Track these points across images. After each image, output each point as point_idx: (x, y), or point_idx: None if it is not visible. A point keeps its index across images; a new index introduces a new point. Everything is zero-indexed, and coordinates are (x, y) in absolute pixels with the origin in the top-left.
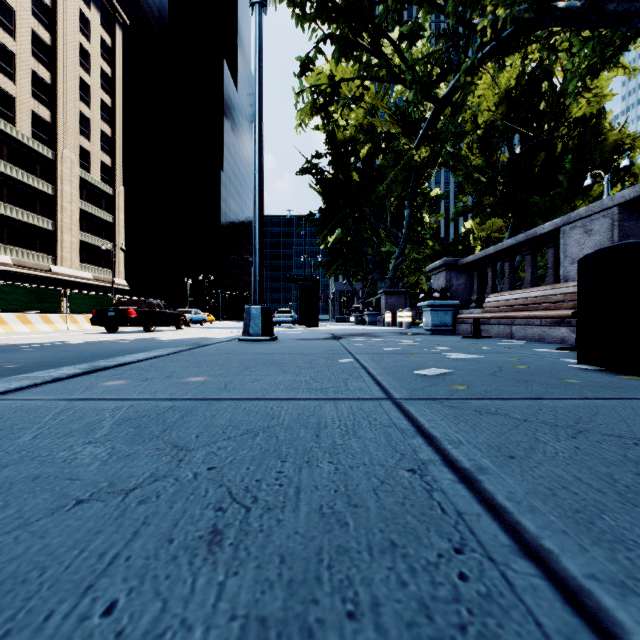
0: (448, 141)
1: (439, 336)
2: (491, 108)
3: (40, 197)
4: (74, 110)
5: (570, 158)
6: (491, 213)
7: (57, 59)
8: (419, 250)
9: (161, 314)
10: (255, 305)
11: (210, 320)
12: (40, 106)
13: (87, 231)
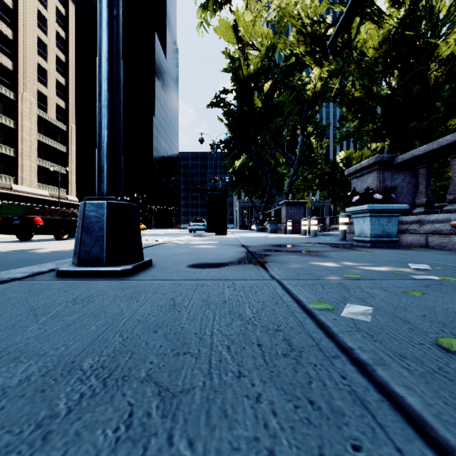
0: (336, 77)
1: (403, 252)
2: (372, 49)
3: (3, 129)
4: (33, 62)
5: (447, 86)
6: (373, 137)
7: (18, 20)
8: (309, 170)
9: (75, 222)
10: (97, 199)
11: (142, 228)
12: (3, 56)
13: (45, 158)
